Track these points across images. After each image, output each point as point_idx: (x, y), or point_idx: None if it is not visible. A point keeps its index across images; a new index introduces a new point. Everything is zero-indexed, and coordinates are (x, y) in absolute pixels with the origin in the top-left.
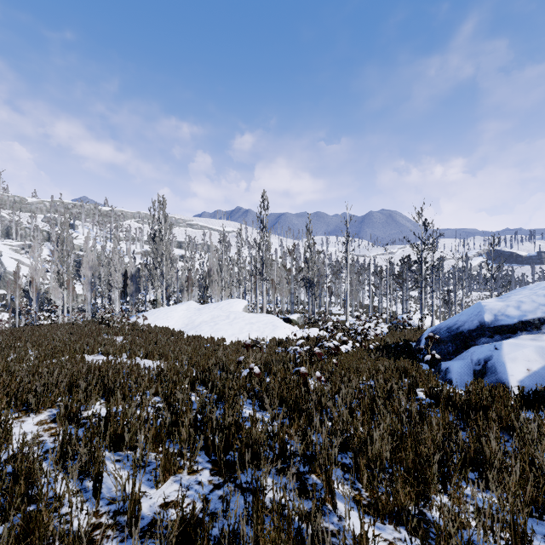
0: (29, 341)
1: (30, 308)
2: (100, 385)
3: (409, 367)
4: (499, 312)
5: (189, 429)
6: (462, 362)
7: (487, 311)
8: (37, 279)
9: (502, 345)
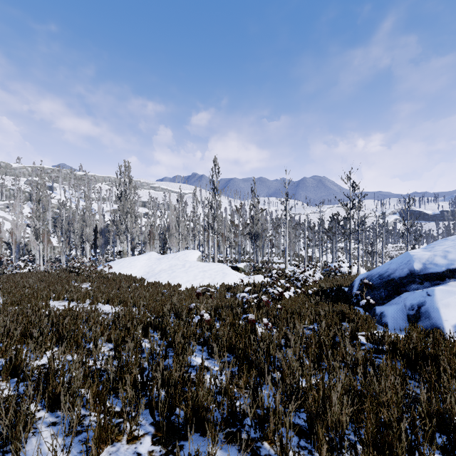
0: (1, 288)
1: (7, 259)
2: (55, 333)
3: (347, 311)
4: (427, 260)
5: (134, 385)
6: (396, 307)
7: (416, 260)
8: (18, 233)
9: (435, 291)
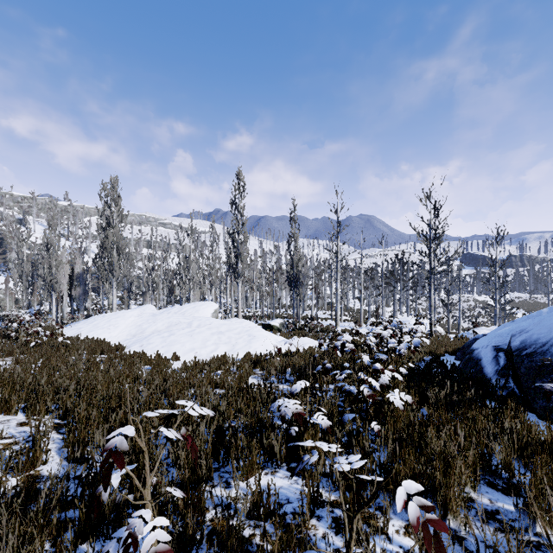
0: None
1: None
2: None
3: None
4: None
5: None
6: None
7: None
8: None
9: None
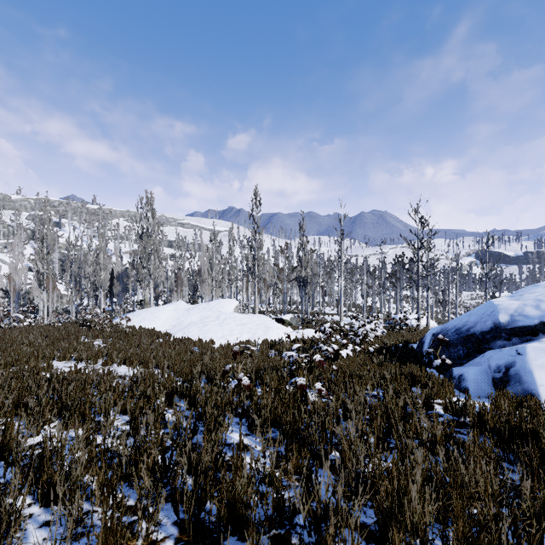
0: None
1: (3, 309)
2: (57, 402)
3: (418, 374)
4: (515, 311)
5: (153, 471)
6: (478, 368)
7: (502, 310)
8: (18, 279)
9: (526, 349)
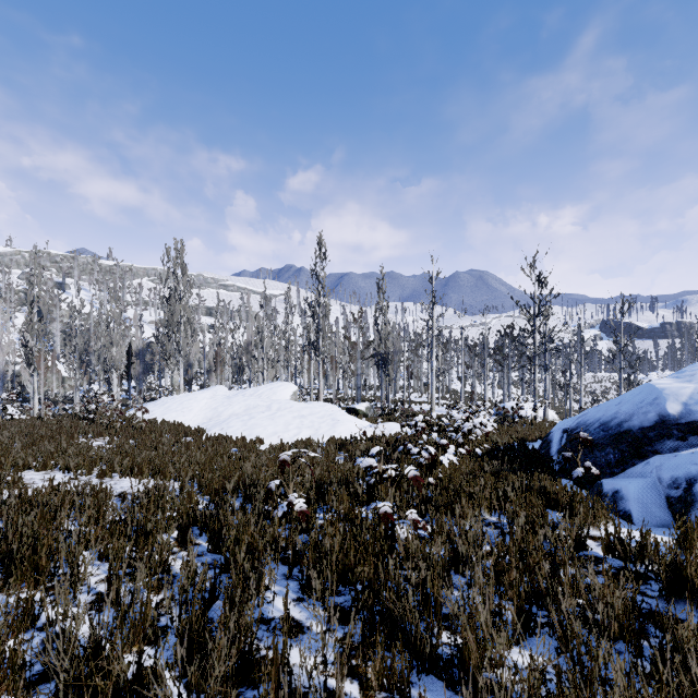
0: None
1: None
2: None
3: (553, 490)
4: (690, 398)
5: None
6: (643, 482)
7: (670, 397)
8: (2, 356)
9: None
